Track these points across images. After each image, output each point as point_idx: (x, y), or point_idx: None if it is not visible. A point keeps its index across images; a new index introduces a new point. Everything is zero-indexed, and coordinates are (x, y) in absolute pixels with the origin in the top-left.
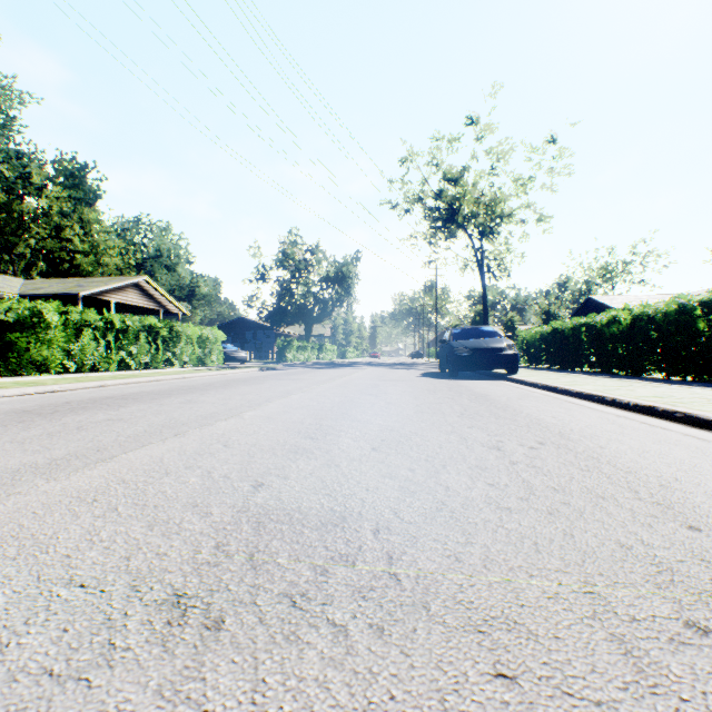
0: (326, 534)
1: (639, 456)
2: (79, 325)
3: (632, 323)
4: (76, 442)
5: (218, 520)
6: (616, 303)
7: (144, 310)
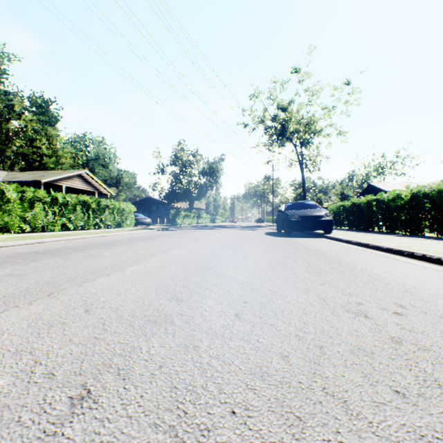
0: None
1: None
2: (33, 200)
3: (411, 198)
4: None
5: None
6: (387, 187)
7: (85, 192)
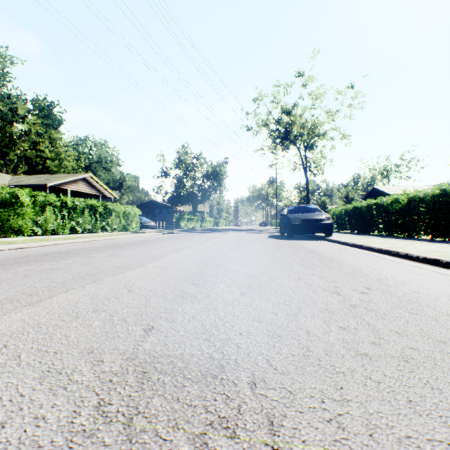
0: (205, 389)
1: (449, 300)
2: (44, 204)
3: (408, 202)
4: (17, 287)
5: (107, 369)
6: (391, 191)
7: (89, 195)
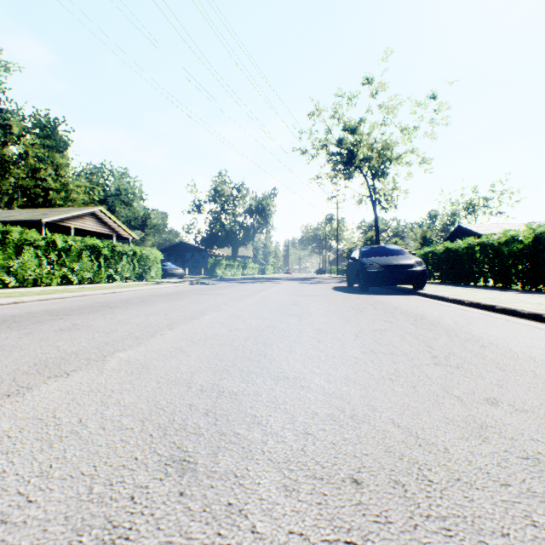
0: None
1: None
2: (20, 244)
3: (532, 241)
4: None
5: None
6: (482, 229)
7: (100, 235)
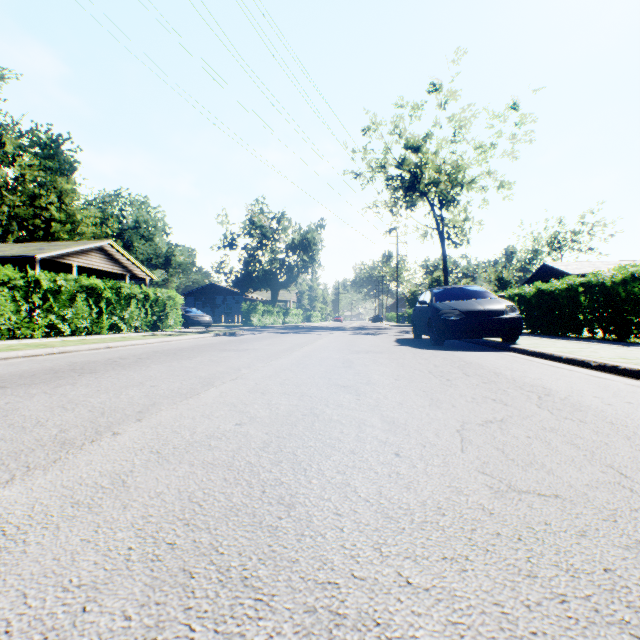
0: None
1: None
2: None
3: None
4: None
5: None
6: (572, 269)
7: (111, 275)
